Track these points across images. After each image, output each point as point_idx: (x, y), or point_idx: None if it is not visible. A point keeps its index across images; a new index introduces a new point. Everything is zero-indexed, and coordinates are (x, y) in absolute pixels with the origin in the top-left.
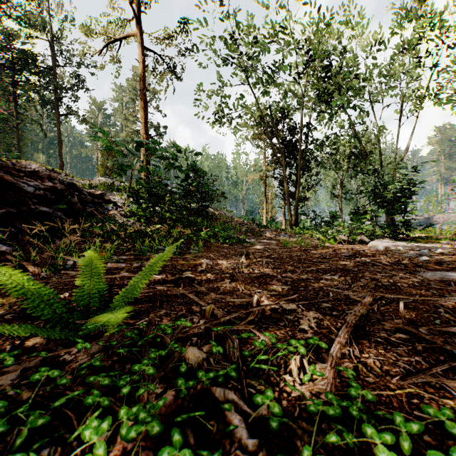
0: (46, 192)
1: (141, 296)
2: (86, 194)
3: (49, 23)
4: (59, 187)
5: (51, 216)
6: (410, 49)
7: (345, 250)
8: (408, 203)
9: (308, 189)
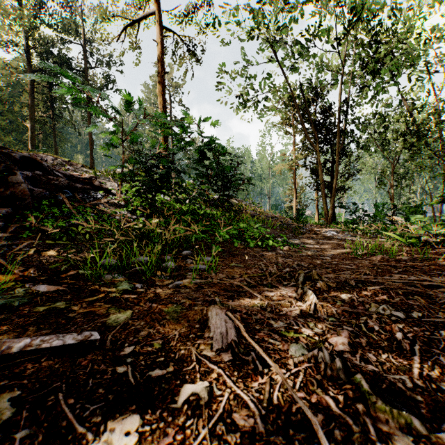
0: None
1: None
2: (60, 176)
3: (80, 26)
4: None
5: None
6: None
7: None
8: None
9: (347, 178)
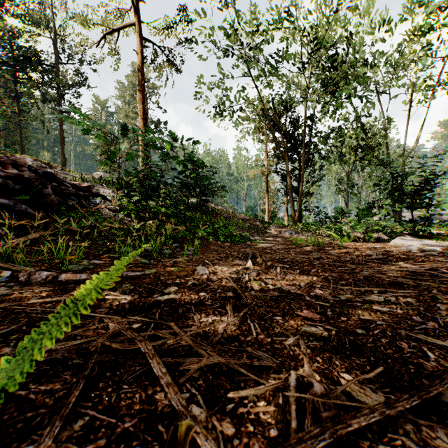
0: (8, 181)
1: (72, 349)
2: (68, 186)
3: (51, 20)
4: (27, 175)
5: (13, 209)
6: (422, 35)
7: (372, 251)
8: (433, 196)
9: (312, 184)
